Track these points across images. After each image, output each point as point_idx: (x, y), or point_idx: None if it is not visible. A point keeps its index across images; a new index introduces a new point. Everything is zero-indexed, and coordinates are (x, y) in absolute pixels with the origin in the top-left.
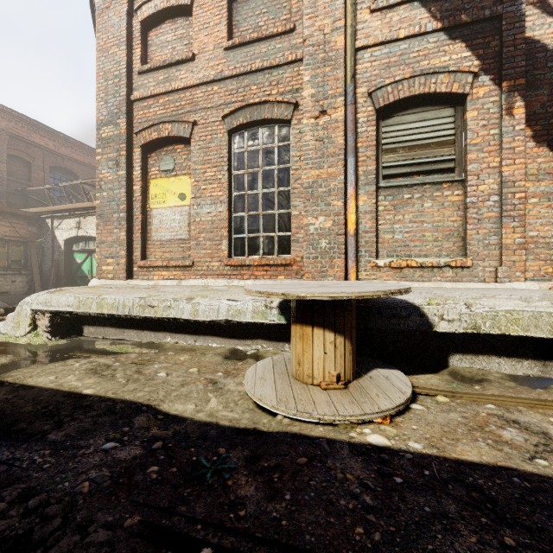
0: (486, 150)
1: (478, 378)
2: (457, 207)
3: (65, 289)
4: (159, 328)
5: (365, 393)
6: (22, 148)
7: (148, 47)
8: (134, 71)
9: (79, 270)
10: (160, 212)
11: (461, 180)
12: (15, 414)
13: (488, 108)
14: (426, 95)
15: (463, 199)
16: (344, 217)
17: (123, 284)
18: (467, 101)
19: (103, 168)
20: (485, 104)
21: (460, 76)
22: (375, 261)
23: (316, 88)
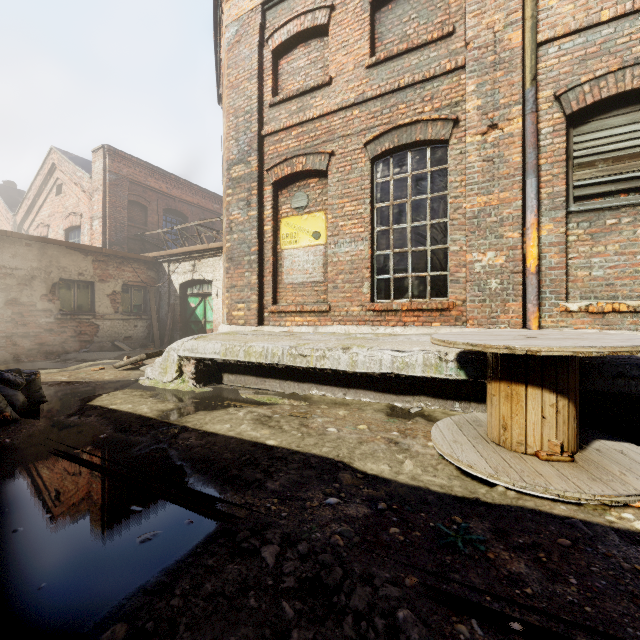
0: None
1: None
2: None
3: (205, 335)
4: (303, 379)
5: (603, 469)
6: (140, 193)
7: (278, 77)
8: (265, 104)
9: (193, 314)
10: (291, 253)
11: None
12: (220, 460)
13: None
14: None
15: None
16: (521, 251)
17: (256, 331)
18: None
19: (233, 209)
20: None
21: None
22: (565, 304)
23: (483, 98)
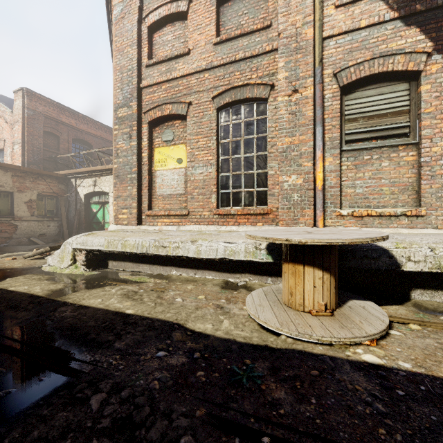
0: (439, 117)
1: (440, 309)
2: (411, 166)
3: (95, 232)
4: (166, 263)
5: (349, 320)
6: (53, 125)
7: (153, 46)
8: (142, 65)
9: (94, 217)
10: (162, 173)
11: (415, 143)
12: (84, 327)
13: (440, 82)
14: (384, 73)
15: (417, 159)
16: (313, 175)
17: (135, 229)
18: (421, 77)
19: (119, 140)
20: (437, 78)
21: (415, 56)
22: (339, 211)
23: (289, 72)
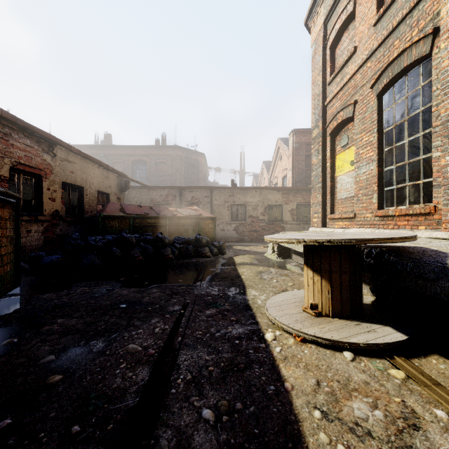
0: None
1: None
2: None
3: (286, 232)
4: None
5: (318, 323)
6: None
7: (335, 61)
8: (327, 84)
9: None
10: (341, 178)
11: None
12: (219, 275)
13: None
14: None
15: None
16: None
17: (316, 231)
18: None
19: (313, 157)
20: None
21: None
22: None
23: None
